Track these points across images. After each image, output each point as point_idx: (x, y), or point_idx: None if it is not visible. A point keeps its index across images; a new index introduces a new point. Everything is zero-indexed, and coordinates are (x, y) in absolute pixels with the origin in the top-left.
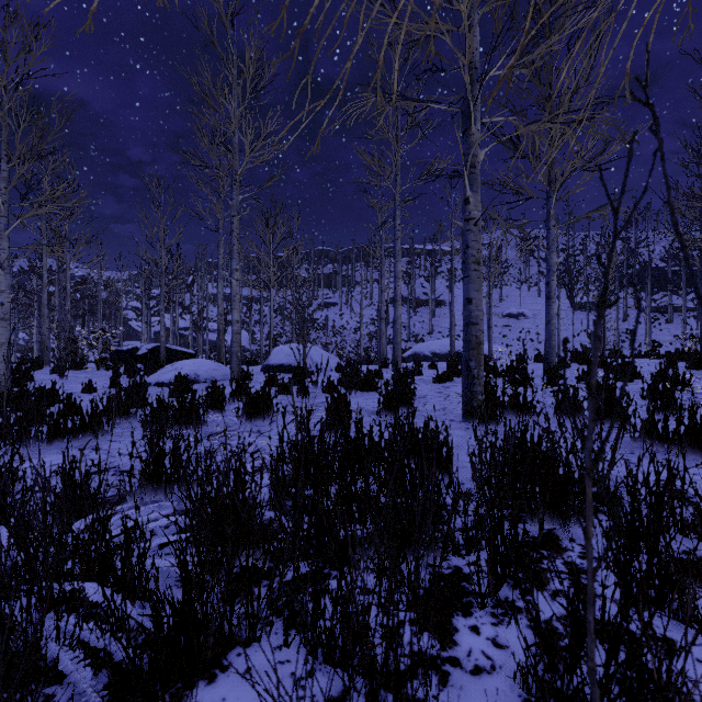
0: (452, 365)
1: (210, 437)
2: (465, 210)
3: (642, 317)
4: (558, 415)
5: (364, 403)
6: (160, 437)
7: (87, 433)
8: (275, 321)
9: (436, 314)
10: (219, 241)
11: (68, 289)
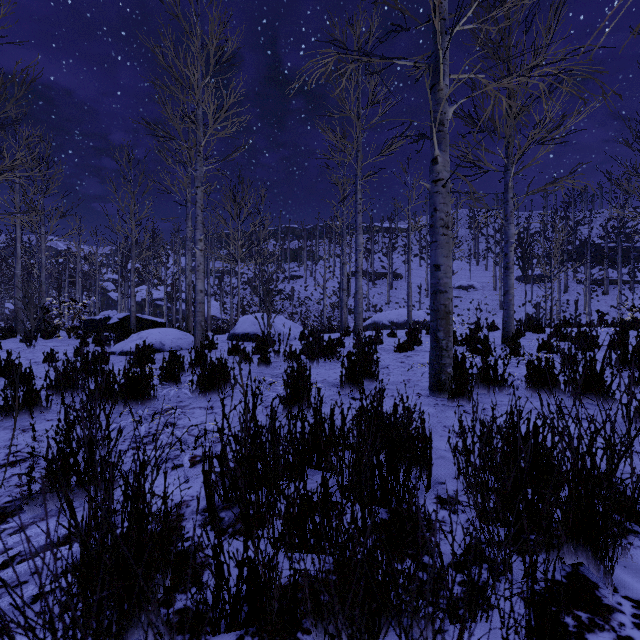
0: (412, 334)
1: (157, 414)
2: (433, 170)
3: (581, 289)
4: (532, 388)
5: (326, 373)
6: (70, 428)
7: (22, 411)
8: (245, 293)
9: (393, 286)
10: (187, 215)
11: (43, 260)
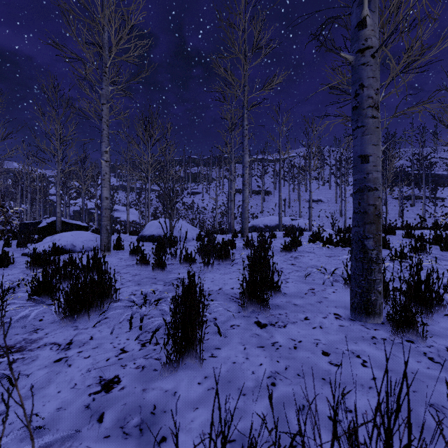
0: (293, 236)
1: None
2: (359, 36)
3: (395, 202)
4: None
5: (221, 280)
6: None
7: None
8: (158, 204)
9: (265, 200)
10: None
11: None
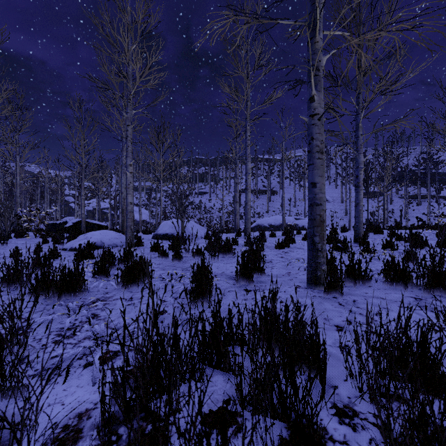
0: (288, 235)
1: (85, 305)
2: (310, 107)
3: (401, 202)
4: (389, 282)
5: (224, 267)
6: None
7: None
8: (167, 204)
9: (271, 199)
10: (123, 147)
11: (18, 180)
